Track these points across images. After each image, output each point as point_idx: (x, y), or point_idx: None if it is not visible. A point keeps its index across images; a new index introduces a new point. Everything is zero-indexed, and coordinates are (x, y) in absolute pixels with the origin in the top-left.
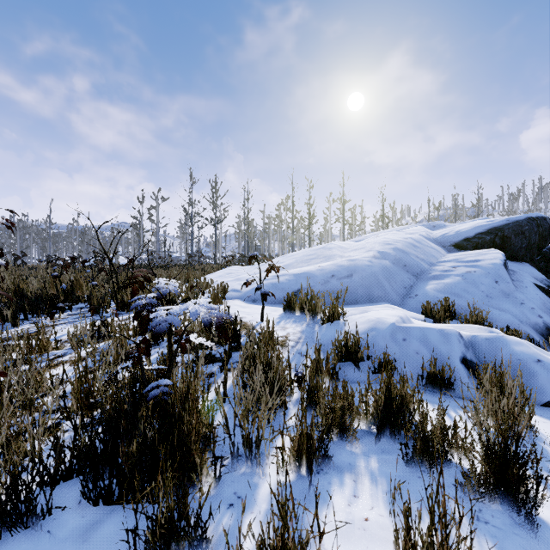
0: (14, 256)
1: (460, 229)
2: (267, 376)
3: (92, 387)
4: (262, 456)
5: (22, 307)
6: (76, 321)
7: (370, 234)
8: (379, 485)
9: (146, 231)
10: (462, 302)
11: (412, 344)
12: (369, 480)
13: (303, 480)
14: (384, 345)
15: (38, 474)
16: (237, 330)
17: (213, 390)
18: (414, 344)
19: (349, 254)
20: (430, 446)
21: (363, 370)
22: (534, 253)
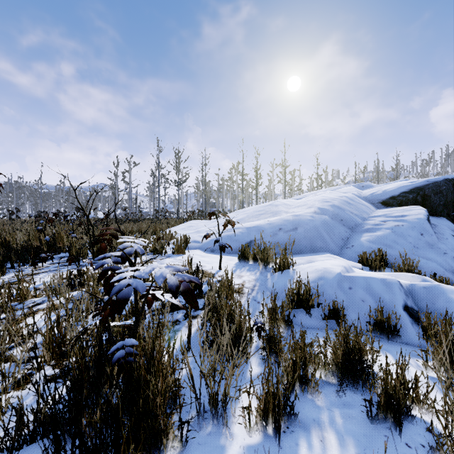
0: (9, 212)
1: (386, 189)
2: (229, 327)
3: (64, 336)
4: (227, 412)
5: (9, 257)
6: (56, 270)
7: (309, 193)
8: (347, 445)
9: (120, 191)
10: (393, 252)
11: (358, 292)
12: (336, 440)
13: (270, 441)
14: (332, 293)
15: (2, 436)
16: (199, 279)
17: (178, 338)
18: (359, 292)
19: (293, 210)
20: (396, 404)
21: (314, 317)
22: (450, 209)
